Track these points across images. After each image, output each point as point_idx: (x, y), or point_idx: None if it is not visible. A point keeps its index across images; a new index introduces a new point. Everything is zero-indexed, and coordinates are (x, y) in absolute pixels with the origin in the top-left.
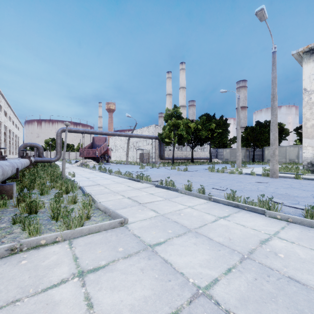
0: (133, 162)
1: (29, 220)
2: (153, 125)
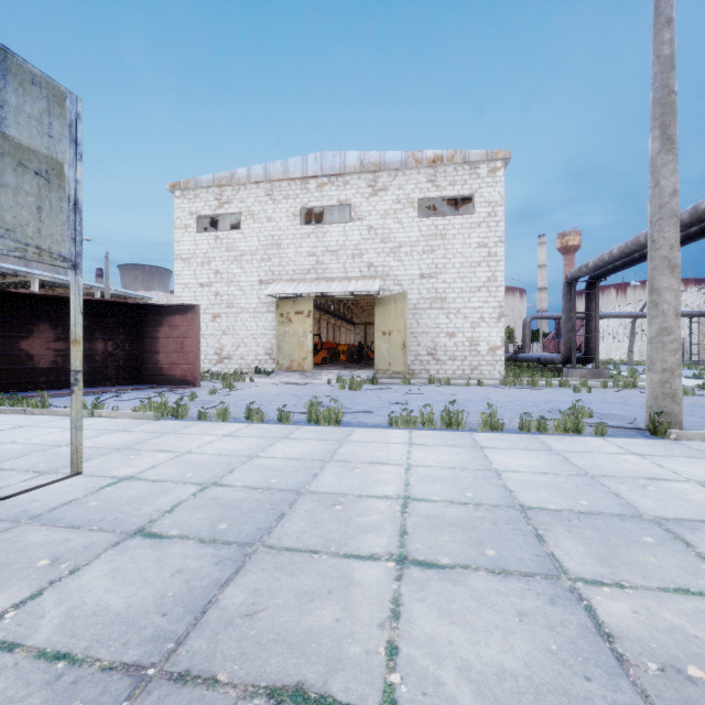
0: (641, 362)
1: (616, 375)
2: (693, 289)
